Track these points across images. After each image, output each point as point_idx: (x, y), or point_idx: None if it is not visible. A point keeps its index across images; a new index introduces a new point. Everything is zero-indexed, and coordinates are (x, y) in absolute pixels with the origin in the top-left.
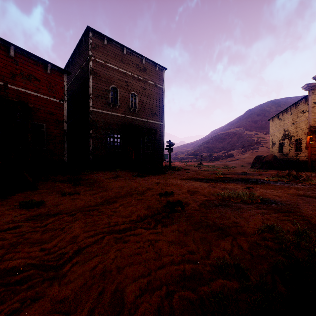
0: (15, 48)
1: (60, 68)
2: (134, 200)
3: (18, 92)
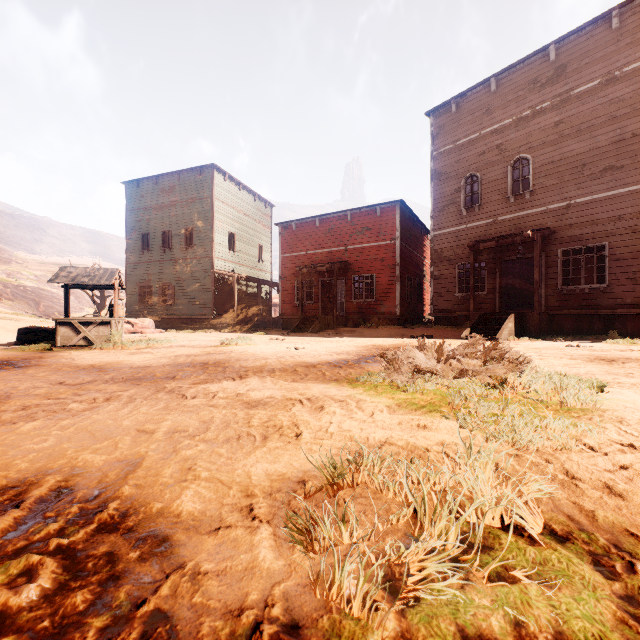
0: (351, 211)
1: (388, 202)
2: (257, 337)
3: (354, 250)
